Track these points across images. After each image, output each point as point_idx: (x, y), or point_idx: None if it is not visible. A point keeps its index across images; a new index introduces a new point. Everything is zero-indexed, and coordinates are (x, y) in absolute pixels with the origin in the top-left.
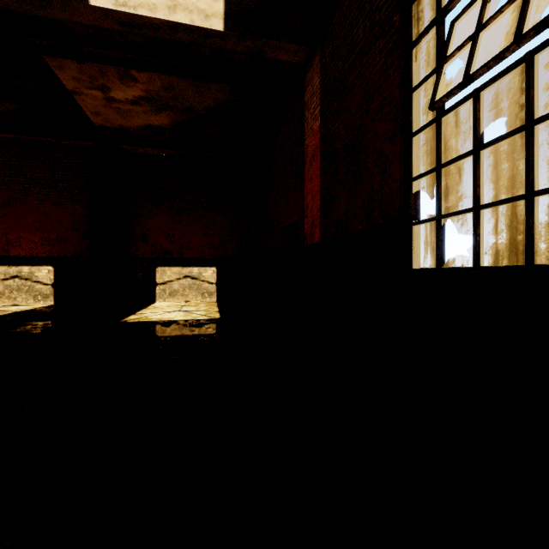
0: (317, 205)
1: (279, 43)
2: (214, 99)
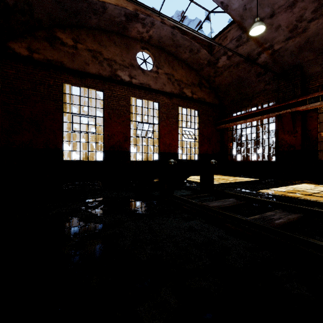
0: None
1: None
2: None
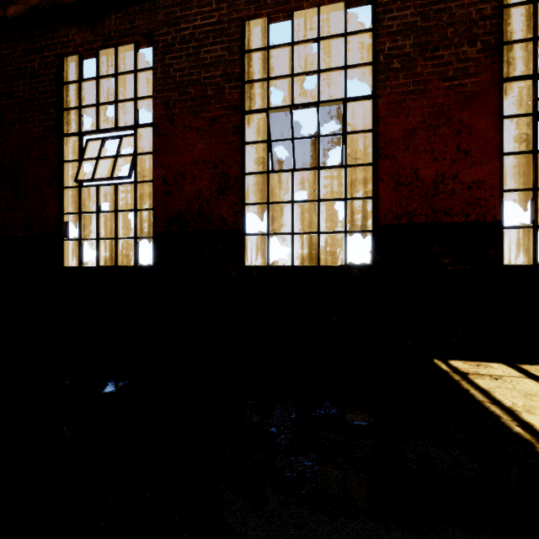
0: None
1: None
2: None
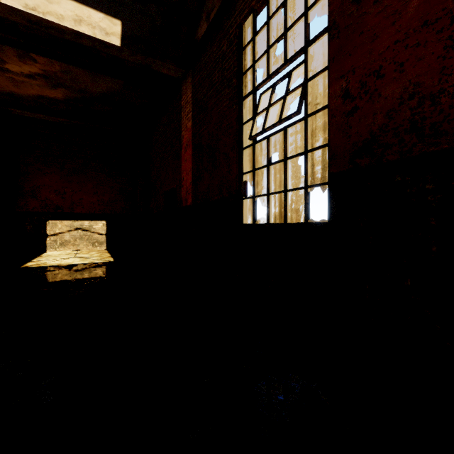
0: (190, 179)
1: (163, 63)
2: (107, 87)
